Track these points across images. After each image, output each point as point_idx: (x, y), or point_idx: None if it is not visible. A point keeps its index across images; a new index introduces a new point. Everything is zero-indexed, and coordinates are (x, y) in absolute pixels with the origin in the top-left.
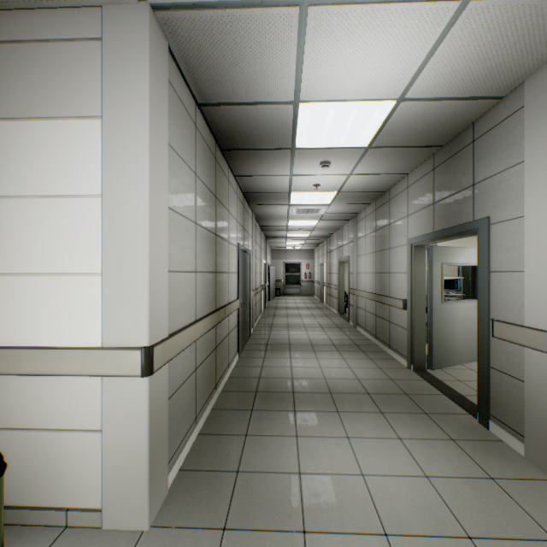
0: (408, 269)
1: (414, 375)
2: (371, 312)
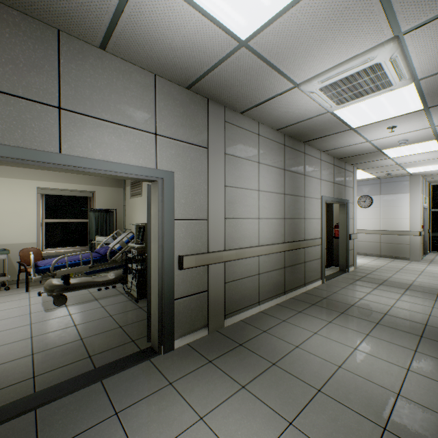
0: (324, 216)
1: (330, 281)
2: (275, 268)
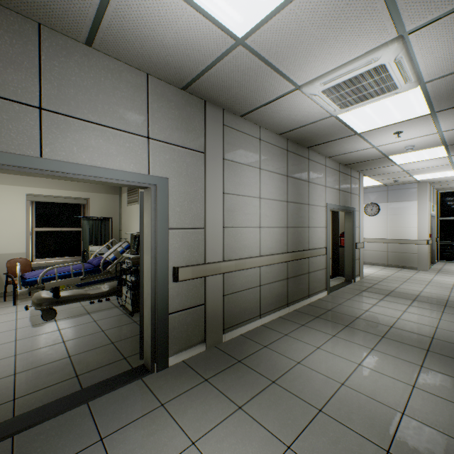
0: (329, 225)
1: (336, 292)
2: (278, 279)
